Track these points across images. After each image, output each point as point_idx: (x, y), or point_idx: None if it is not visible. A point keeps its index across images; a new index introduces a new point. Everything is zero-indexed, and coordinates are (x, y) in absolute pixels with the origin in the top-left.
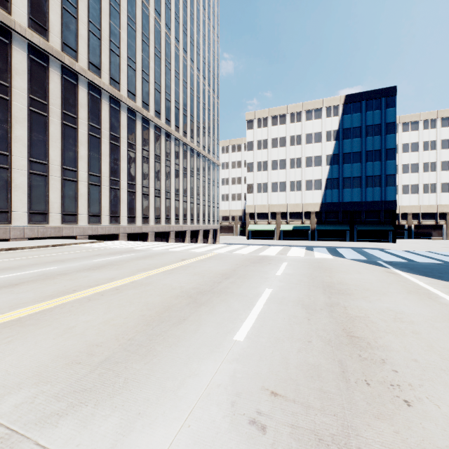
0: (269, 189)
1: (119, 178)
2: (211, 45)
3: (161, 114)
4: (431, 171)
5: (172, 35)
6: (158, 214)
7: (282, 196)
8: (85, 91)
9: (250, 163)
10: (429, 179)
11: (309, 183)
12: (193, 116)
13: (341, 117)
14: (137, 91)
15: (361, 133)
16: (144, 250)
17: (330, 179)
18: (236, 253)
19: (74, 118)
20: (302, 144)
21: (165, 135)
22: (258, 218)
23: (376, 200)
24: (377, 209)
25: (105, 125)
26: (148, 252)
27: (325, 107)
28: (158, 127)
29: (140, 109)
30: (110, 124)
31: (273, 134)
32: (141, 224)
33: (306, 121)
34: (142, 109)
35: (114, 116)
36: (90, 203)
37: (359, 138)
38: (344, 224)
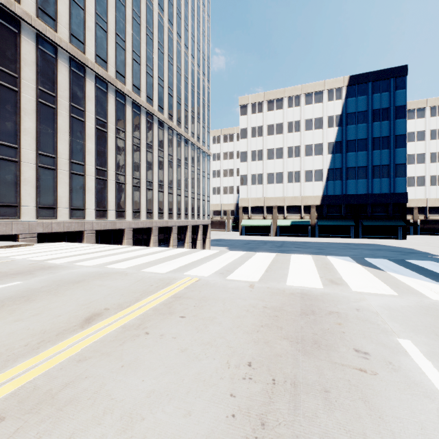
0: (264, 181)
1: (84, 162)
2: (201, 22)
3: (140, 90)
4: (438, 162)
5: (154, 0)
6: (137, 207)
7: (279, 188)
8: (31, 44)
9: (244, 152)
10: (436, 170)
11: (309, 174)
12: (180, 98)
13: (344, 100)
14: (108, 57)
15: (367, 118)
16: (60, 266)
17: (332, 169)
18: (236, 279)
19: (14, 77)
20: (301, 130)
21: (146, 115)
22: (252, 212)
23: (384, 192)
24: (385, 202)
25: (63, 93)
26: (52, 277)
27: (326, 90)
28: (137, 104)
29: (113, 80)
30: (70, 93)
31: (269, 120)
32: (114, 219)
33: (305, 106)
34: (115, 80)
35: (77, 83)
36: (39, 192)
37: (365, 124)
38: (348, 218)
